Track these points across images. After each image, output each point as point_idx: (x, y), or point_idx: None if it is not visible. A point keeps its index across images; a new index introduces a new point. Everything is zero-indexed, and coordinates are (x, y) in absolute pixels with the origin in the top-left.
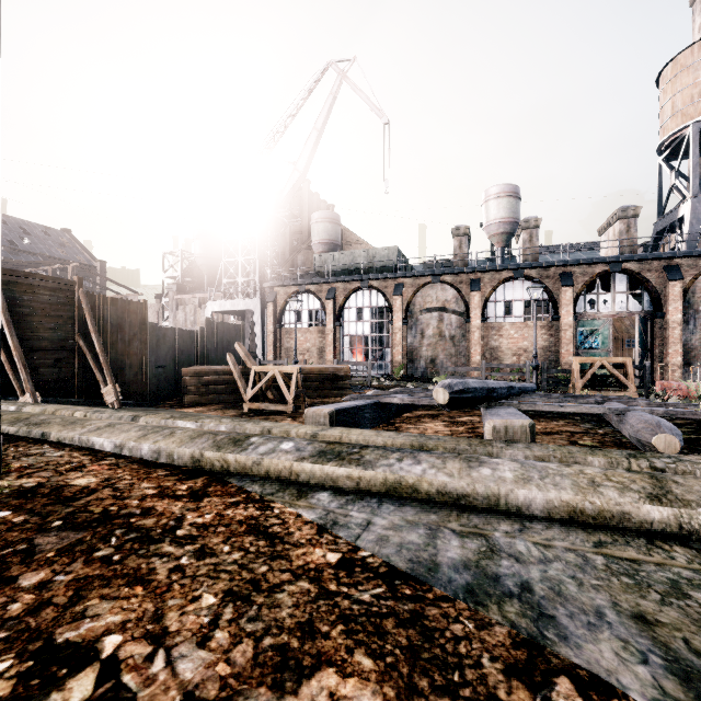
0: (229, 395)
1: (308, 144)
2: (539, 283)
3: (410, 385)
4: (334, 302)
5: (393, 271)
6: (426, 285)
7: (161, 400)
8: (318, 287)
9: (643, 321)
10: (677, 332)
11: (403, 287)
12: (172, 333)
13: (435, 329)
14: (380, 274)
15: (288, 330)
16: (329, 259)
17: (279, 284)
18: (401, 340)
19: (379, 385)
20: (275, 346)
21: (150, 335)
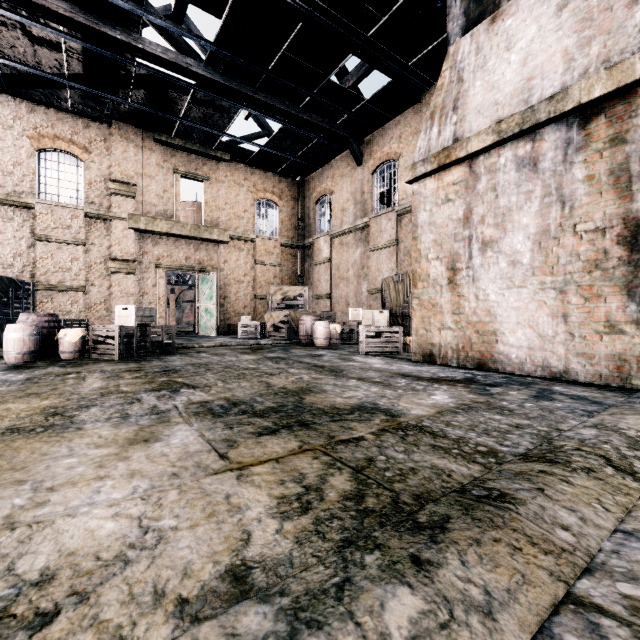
0: None
1: None
2: None
3: None
4: None
5: None
6: None
7: None
8: None
9: None
10: (174, 313)
11: None
12: None
13: None
14: None
15: None
16: None
17: None
18: None
19: None
20: None
21: None
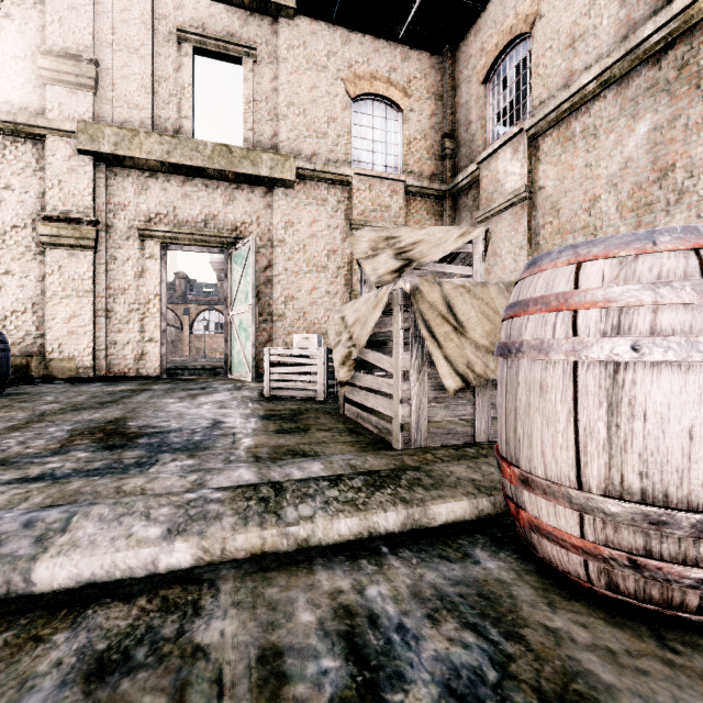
0: None
1: None
2: (222, 313)
3: None
4: None
5: None
6: None
7: None
8: None
9: None
10: None
11: None
12: None
13: None
14: None
15: None
16: None
17: None
18: None
19: None
20: None
21: None
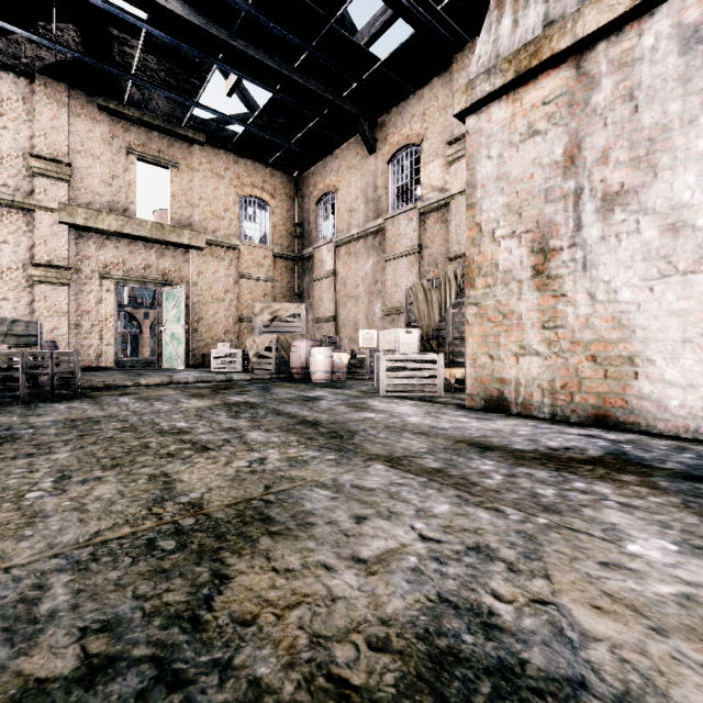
0: None
1: None
2: None
3: None
4: None
5: None
6: None
7: None
8: None
9: (134, 336)
10: (148, 342)
11: None
12: None
13: None
14: None
15: None
16: None
17: None
18: None
19: None
20: None
21: None
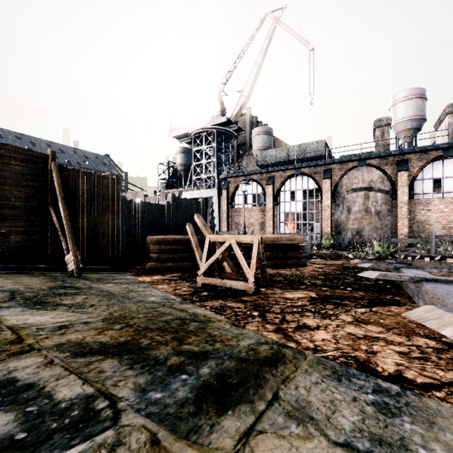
0: (187, 263)
1: (251, 75)
2: None
3: (346, 253)
4: (272, 187)
5: (322, 159)
6: (352, 169)
7: (132, 264)
8: (259, 176)
9: None
10: None
11: (331, 172)
12: (142, 206)
13: (361, 205)
14: (311, 162)
15: (237, 209)
16: (268, 154)
17: (231, 175)
18: (330, 215)
19: (317, 253)
20: (228, 221)
21: (122, 207)
